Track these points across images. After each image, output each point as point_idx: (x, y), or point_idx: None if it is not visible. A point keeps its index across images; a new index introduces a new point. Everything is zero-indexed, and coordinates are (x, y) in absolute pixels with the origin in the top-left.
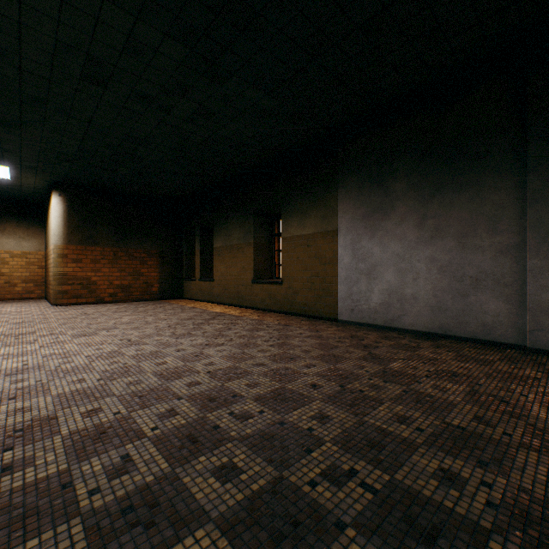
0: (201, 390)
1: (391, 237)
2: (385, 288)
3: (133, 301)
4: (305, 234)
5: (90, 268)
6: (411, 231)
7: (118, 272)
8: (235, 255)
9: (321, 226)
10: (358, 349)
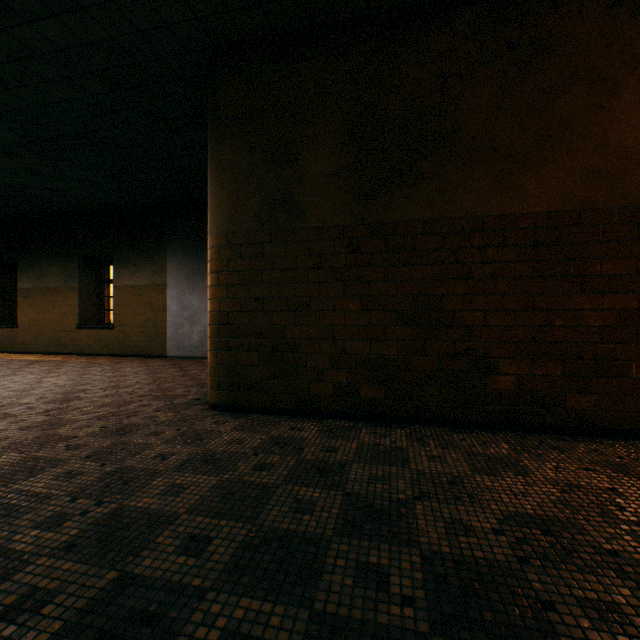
0: (58, 391)
1: (206, 293)
2: (202, 330)
3: None
4: (138, 285)
5: None
6: None
7: None
8: (53, 299)
9: (153, 280)
10: (174, 369)
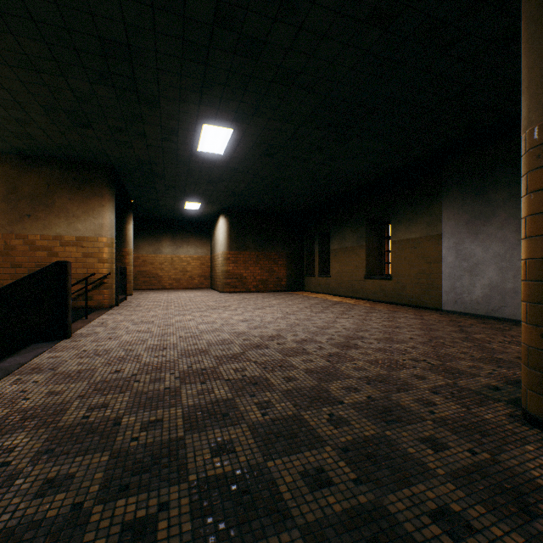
0: (342, 334)
1: (492, 239)
2: (486, 283)
3: (268, 292)
4: (412, 238)
5: (242, 267)
6: (511, 234)
7: (259, 270)
8: (349, 255)
9: (426, 231)
10: (451, 327)
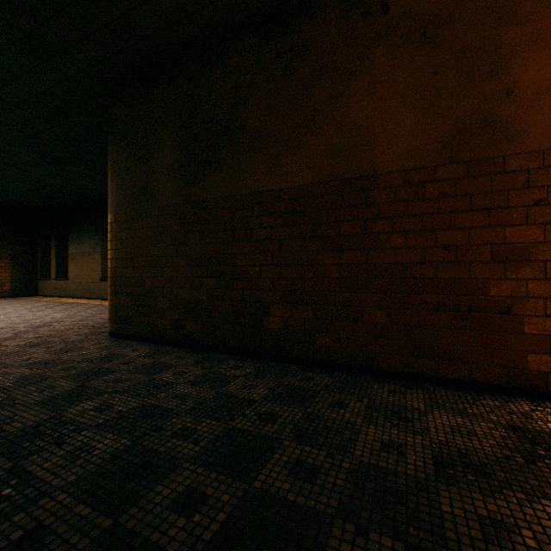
0: (47, 321)
1: None
2: None
3: None
4: None
5: None
6: None
7: None
8: (87, 260)
9: None
10: None
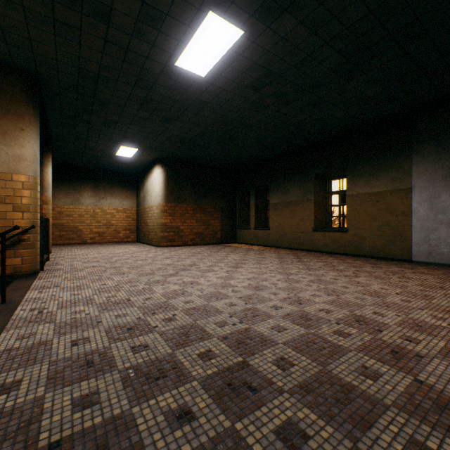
0: (422, 305)
1: None
2: None
3: (204, 244)
4: (374, 192)
5: (179, 220)
6: None
7: (196, 223)
8: (293, 209)
9: (392, 186)
10: None
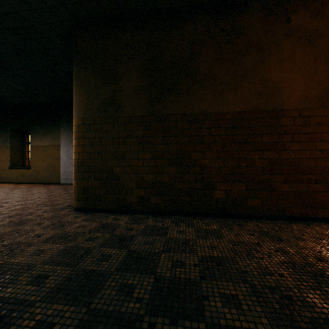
0: None
1: None
2: None
3: None
4: (44, 145)
5: None
6: None
7: None
8: None
9: (52, 142)
10: (62, 190)
